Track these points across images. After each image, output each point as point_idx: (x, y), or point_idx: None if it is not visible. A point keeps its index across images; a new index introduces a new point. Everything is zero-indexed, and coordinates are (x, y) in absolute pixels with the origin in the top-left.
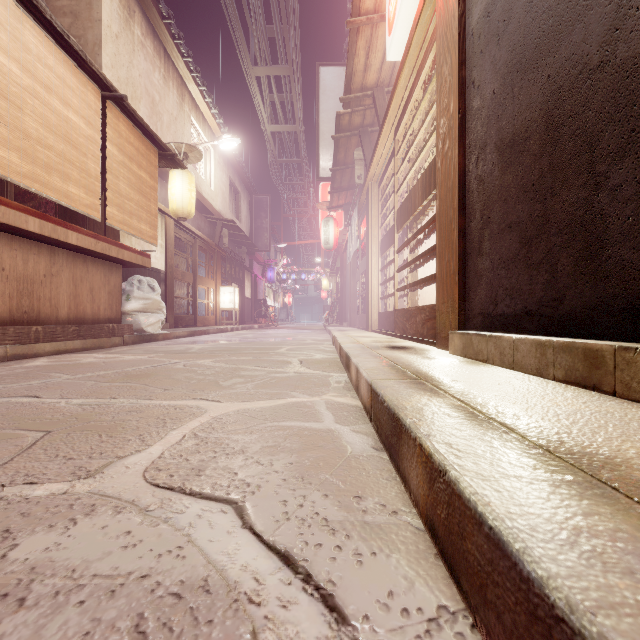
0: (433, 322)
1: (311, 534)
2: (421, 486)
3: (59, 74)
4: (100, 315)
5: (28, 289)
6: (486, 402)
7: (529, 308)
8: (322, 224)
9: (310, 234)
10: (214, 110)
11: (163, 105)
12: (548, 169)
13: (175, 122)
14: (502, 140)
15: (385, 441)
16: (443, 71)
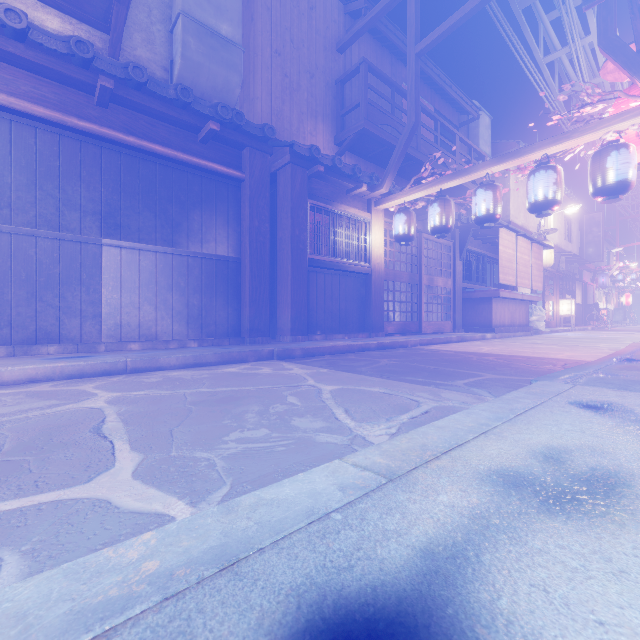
0: None
1: None
2: None
3: (524, 246)
4: (523, 323)
5: (512, 315)
6: None
7: None
8: None
9: None
10: None
11: None
12: None
13: None
14: None
15: None
16: None
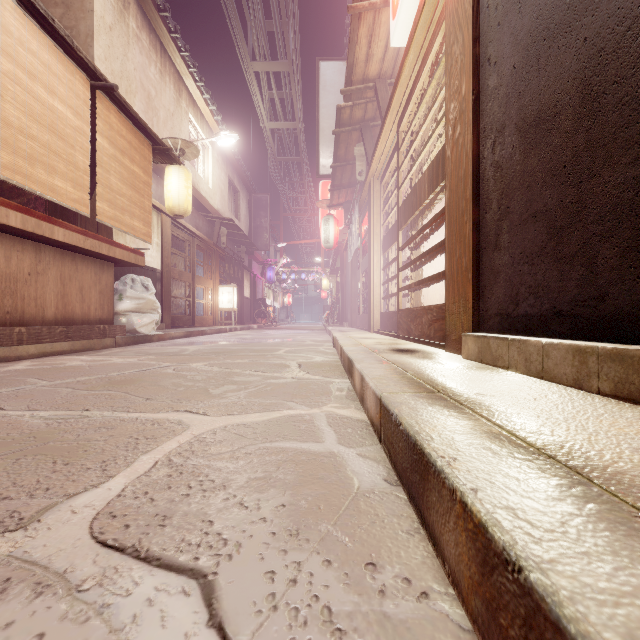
0: (441, 323)
1: (307, 639)
2: (465, 562)
3: (44, 60)
4: (90, 315)
5: (11, 288)
6: (531, 428)
7: (559, 308)
8: (322, 223)
9: (310, 234)
10: (212, 107)
11: (159, 100)
12: (584, 147)
13: (172, 118)
14: (524, 119)
15: (401, 474)
16: (453, 51)
